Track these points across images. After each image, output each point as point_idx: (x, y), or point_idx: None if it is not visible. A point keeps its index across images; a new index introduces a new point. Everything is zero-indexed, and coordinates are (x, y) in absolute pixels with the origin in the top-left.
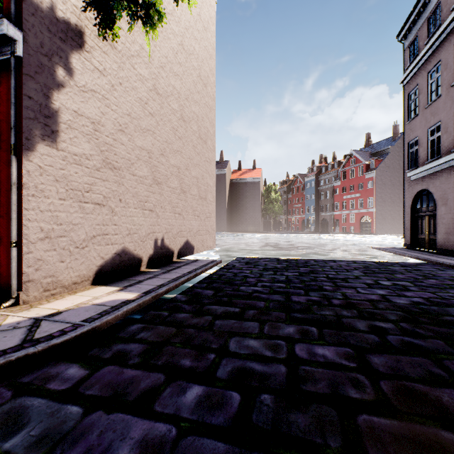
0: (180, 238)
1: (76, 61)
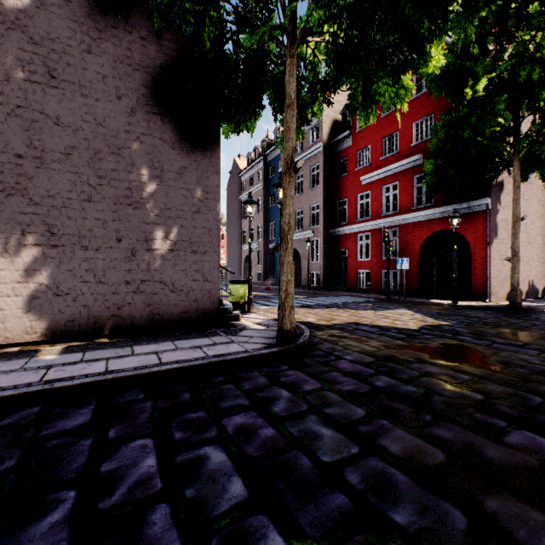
0: (542, 281)
1: (501, 197)
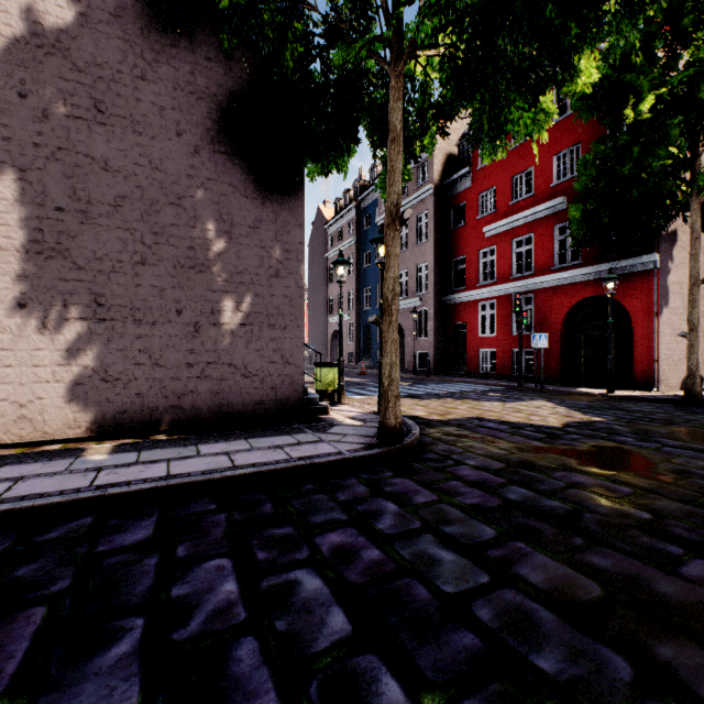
0: None
1: (673, 252)
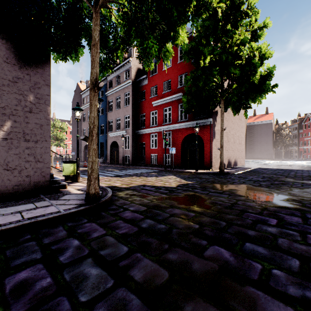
0: (233, 159)
1: (217, 118)
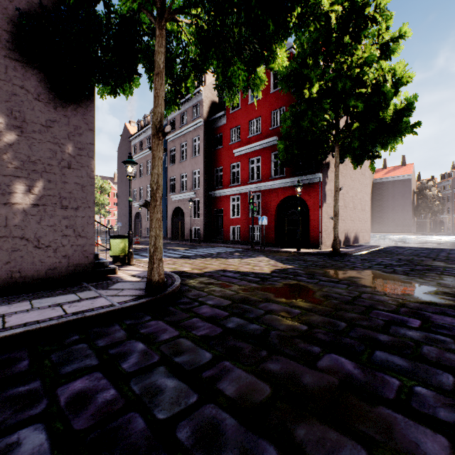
0: (353, 234)
1: (328, 173)
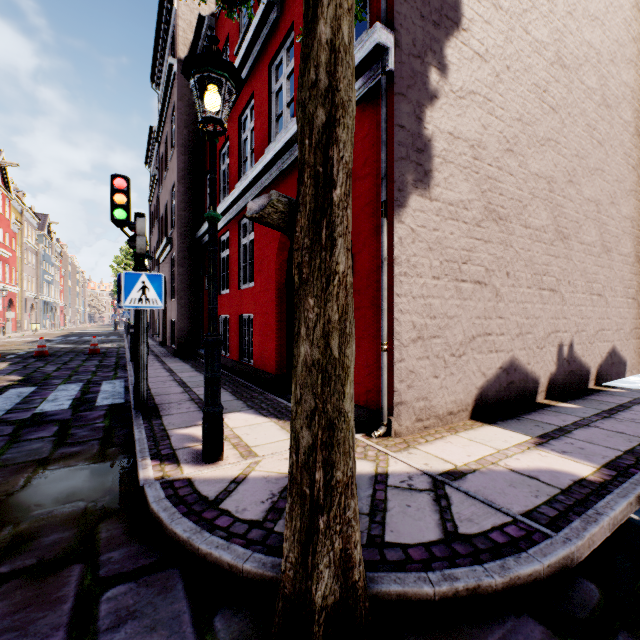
0: (599, 344)
1: (451, 52)
